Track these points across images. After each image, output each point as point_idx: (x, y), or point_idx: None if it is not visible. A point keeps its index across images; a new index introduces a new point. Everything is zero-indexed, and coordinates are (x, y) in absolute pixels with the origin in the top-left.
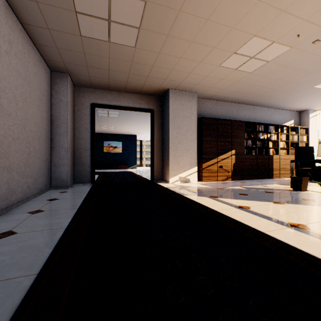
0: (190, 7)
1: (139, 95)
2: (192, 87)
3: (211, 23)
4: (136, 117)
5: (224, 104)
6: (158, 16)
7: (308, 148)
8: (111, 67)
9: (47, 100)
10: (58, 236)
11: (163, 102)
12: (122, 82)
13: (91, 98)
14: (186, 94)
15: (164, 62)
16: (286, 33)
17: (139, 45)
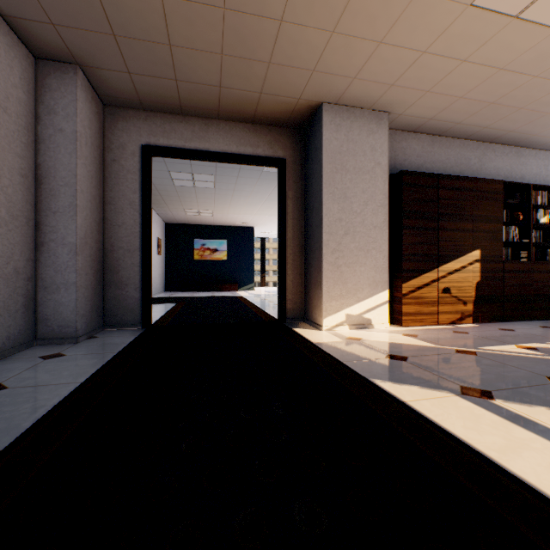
0: None
1: (251, 126)
2: (380, 93)
3: None
4: (251, 187)
5: (450, 143)
6: None
7: None
8: (173, 36)
9: (19, 125)
10: None
11: (306, 141)
12: (209, 86)
13: (143, 132)
14: (363, 115)
15: (312, 3)
16: None
17: None
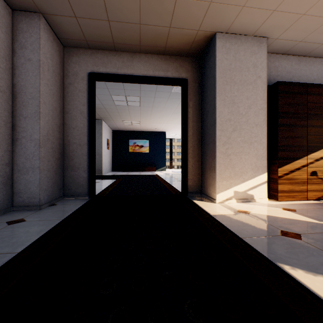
0: None
1: (163, 57)
2: (263, 19)
3: None
4: (163, 104)
5: (312, 61)
6: None
7: None
8: None
9: None
10: None
11: (202, 65)
12: (132, 24)
13: (89, 64)
14: (247, 40)
15: None
16: None
17: None
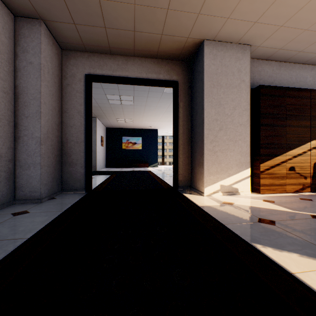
0: None
1: (155, 60)
2: (246, 29)
3: None
4: (155, 104)
5: (292, 67)
6: None
7: None
8: None
9: (2, 59)
10: None
11: (192, 69)
12: (127, 31)
13: (86, 66)
14: (232, 47)
15: None
16: None
17: None
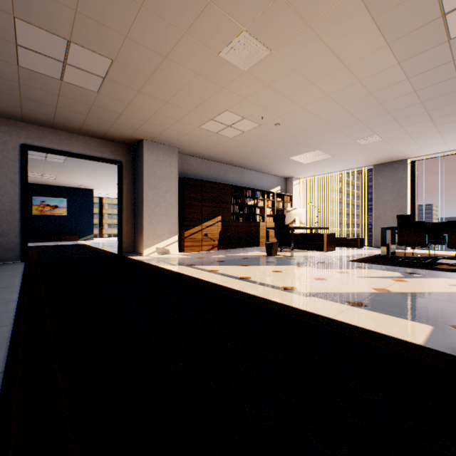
0: (162, 76)
1: (101, 141)
2: (172, 141)
3: (185, 92)
4: (95, 166)
5: (211, 163)
6: (127, 74)
7: (285, 216)
8: (60, 105)
9: None
10: (14, 306)
11: (135, 154)
12: (76, 122)
13: (22, 136)
14: (166, 148)
15: (135, 113)
16: (252, 114)
17: (103, 92)
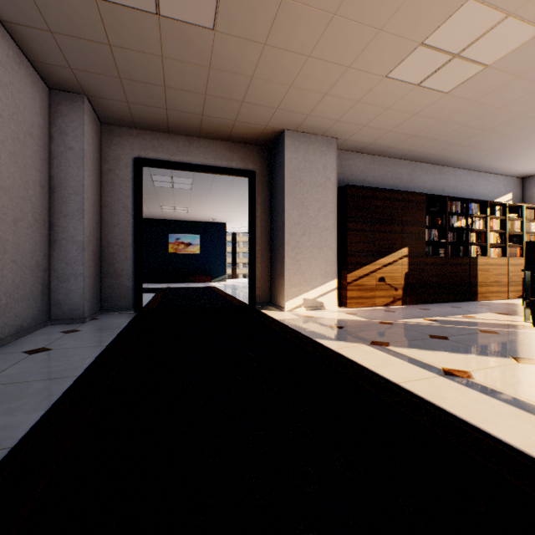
0: None
1: (227, 144)
2: (329, 125)
3: None
4: (224, 189)
5: (387, 161)
6: None
7: None
8: (168, 81)
9: (39, 146)
10: None
11: (272, 157)
12: (193, 114)
13: (135, 147)
14: (317, 140)
15: (274, 69)
16: None
17: (222, 23)
